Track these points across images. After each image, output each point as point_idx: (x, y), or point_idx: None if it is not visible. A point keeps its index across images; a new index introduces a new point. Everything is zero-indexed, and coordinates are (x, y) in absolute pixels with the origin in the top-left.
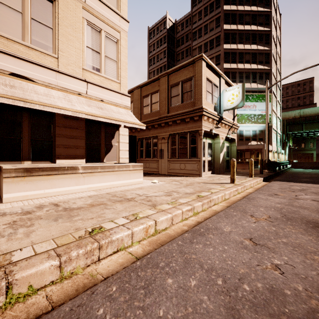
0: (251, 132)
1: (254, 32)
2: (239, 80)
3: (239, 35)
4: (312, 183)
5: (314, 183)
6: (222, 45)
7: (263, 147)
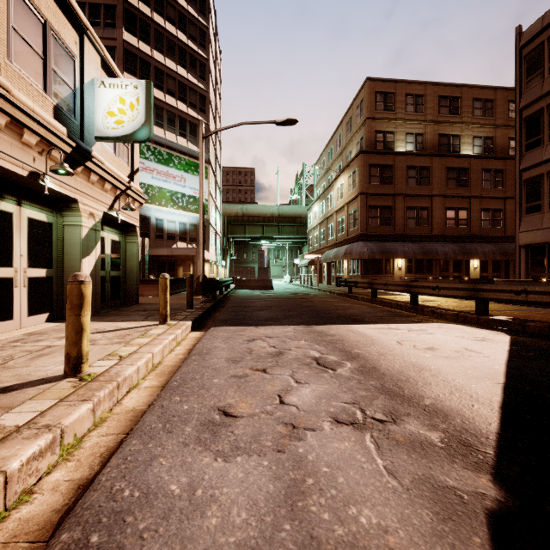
0: (178, 225)
1: (183, 46)
2: (155, 120)
3: (156, 32)
4: (279, 324)
5: (280, 322)
6: (120, 29)
7: (197, 254)
